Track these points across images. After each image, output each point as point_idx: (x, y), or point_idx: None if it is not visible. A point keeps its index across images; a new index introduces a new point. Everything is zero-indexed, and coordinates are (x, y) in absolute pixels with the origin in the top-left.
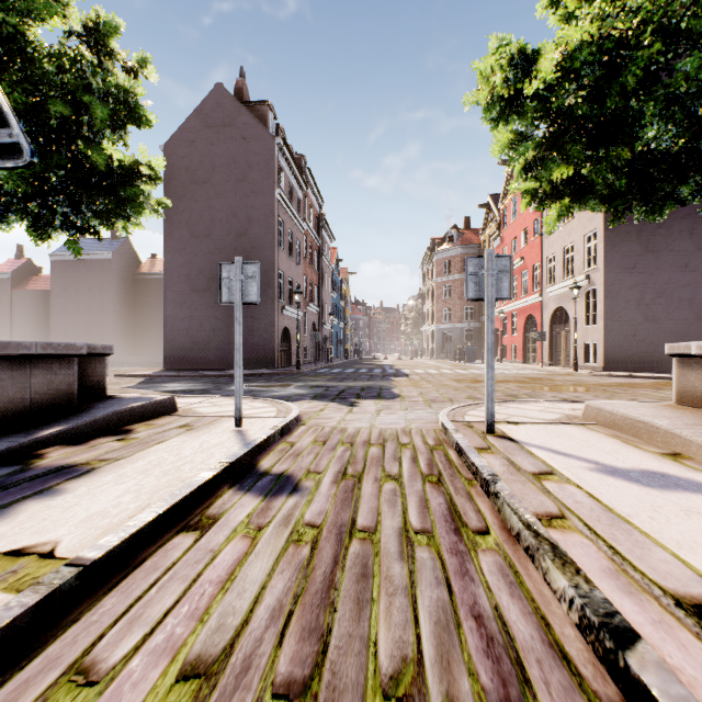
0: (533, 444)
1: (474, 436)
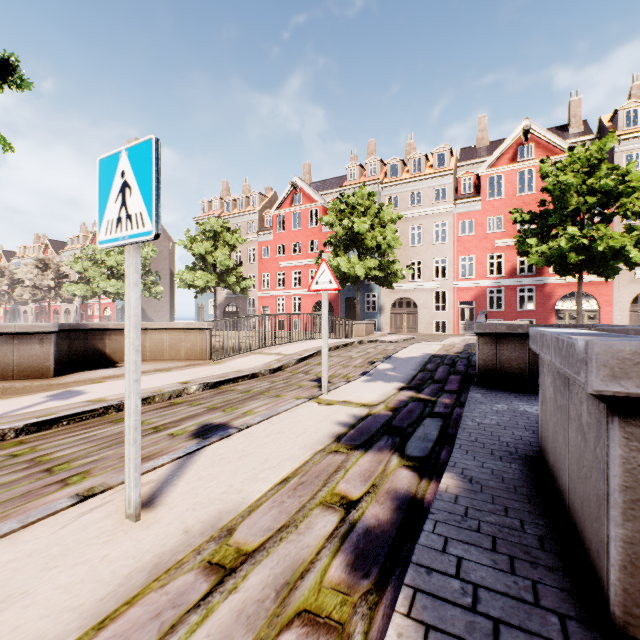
0: None
1: None
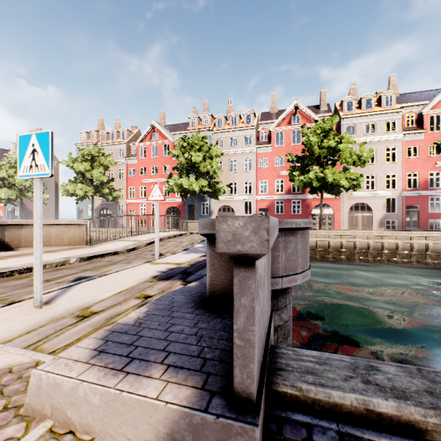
0: None
1: None
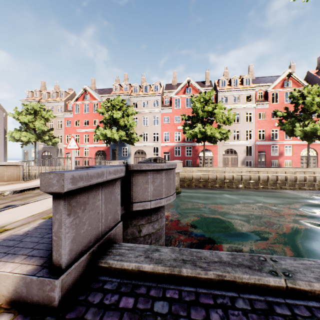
0: None
1: None
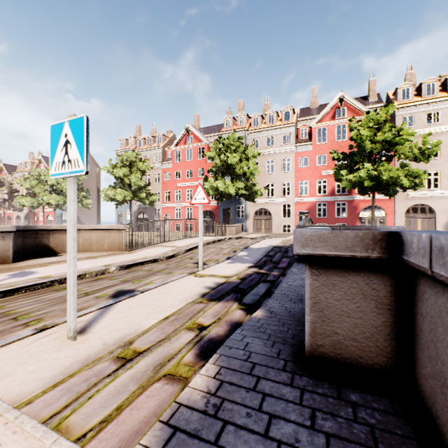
0: None
1: None
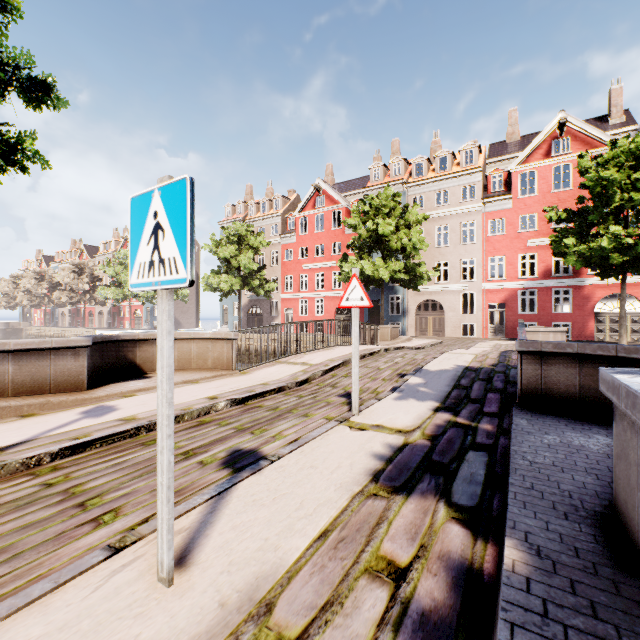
0: (35, 435)
1: (15, 454)
